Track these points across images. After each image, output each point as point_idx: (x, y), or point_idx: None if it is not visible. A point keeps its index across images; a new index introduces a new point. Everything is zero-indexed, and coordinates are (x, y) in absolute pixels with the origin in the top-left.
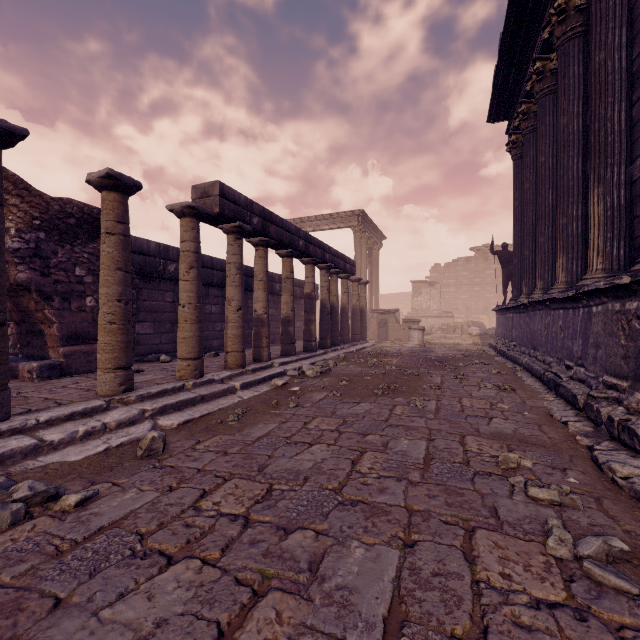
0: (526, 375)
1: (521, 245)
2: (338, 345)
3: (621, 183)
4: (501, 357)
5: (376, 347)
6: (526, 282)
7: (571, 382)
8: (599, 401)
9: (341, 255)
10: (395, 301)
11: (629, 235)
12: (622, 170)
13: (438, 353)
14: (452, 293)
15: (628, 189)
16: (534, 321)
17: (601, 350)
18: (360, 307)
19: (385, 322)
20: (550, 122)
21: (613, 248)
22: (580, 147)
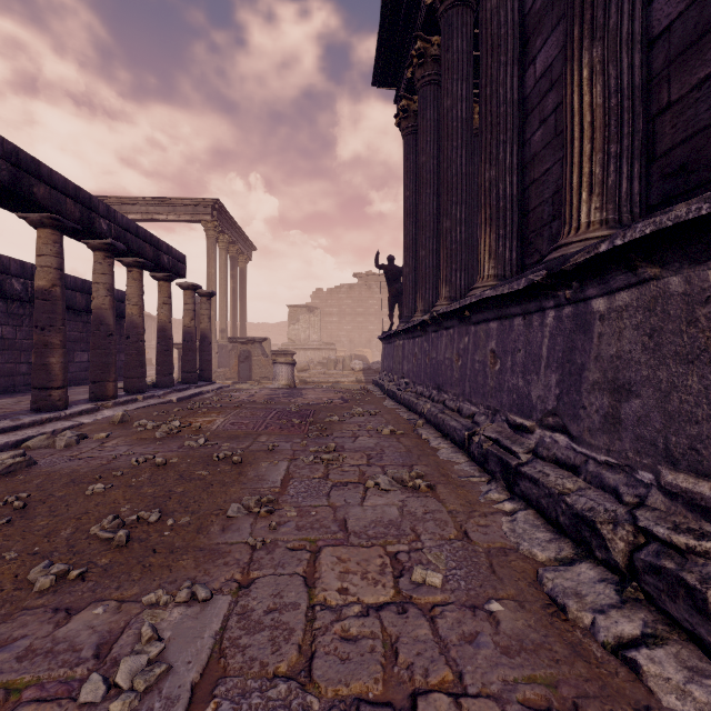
0: (434, 435)
1: (413, 249)
2: (142, 392)
3: (635, 38)
4: (390, 400)
5: (224, 391)
6: (422, 294)
7: (546, 468)
8: (707, 569)
9: (147, 234)
10: (273, 332)
11: (646, 153)
12: (637, 11)
13: (308, 398)
14: (335, 323)
15: (645, 55)
16: (438, 347)
17: (641, 400)
18: (201, 331)
19: (248, 355)
20: (459, 48)
21: (622, 176)
22: (516, 50)
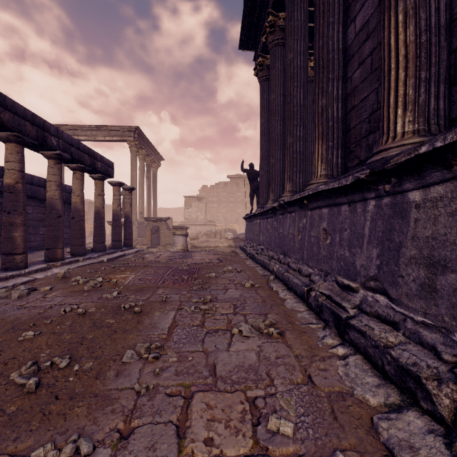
0: (282, 288)
1: (266, 158)
2: (83, 255)
3: None
4: (251, 260)
5: (140, 253)
6: (272, 189)
7: (371, 323)
8: None
9: (86, 148)
10: (175, 213)
11: (449, 78)
12: None
13: (195, 259)
14: (215, 208)
15: (448, 2)
16: (284, 225)
17: (456, 274)
18: (125, 213)
19: (157, 229)
20: (298, 17)
21: (430, 96)
22: (340, 13)
